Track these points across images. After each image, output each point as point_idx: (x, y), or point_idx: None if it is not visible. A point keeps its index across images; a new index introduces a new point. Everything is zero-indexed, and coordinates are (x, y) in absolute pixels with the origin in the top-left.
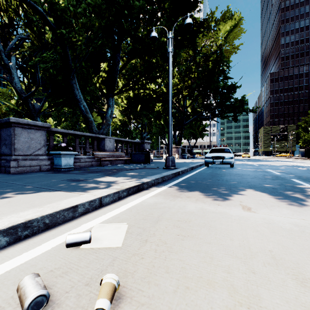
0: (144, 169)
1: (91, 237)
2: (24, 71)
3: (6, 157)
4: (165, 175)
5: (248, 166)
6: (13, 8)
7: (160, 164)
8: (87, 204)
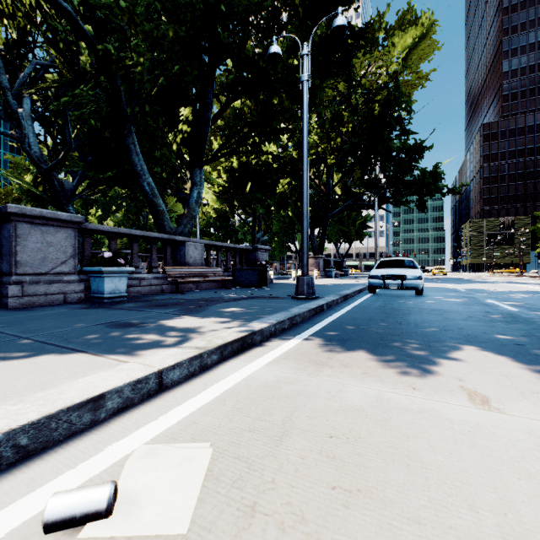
0: (257, 300)
1: (118, 494)
2: (46, 125)
3: (2, 278)
4: (296, 313)
5: (449, 292)
6: (25, 12)
7: (286, 289)
8: (129, 388)
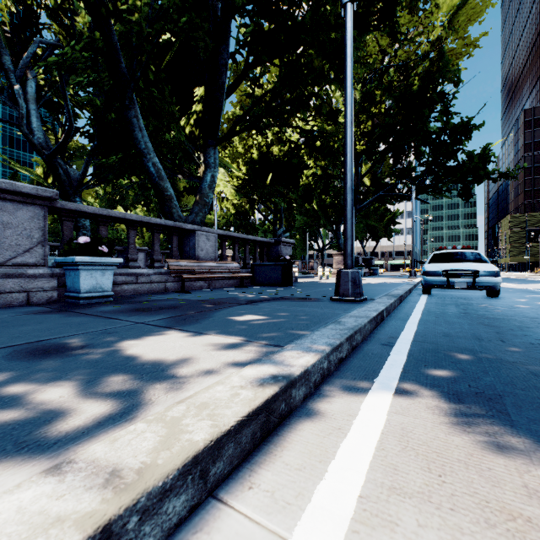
0: (283, 303)
1: None
2: (55, 112)
3: None
4: (355, 326)
5: (528, 294)
6: None
7: (317, 288)
8: None
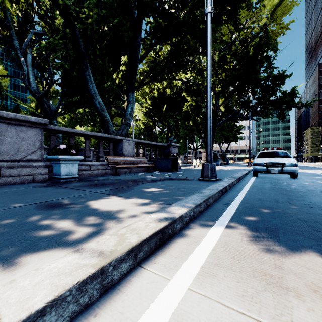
0: (172, 181)
1: None
2: (42, 71)
3: None
4: (209, 195)
5: (315, 176)
6: None
7: (191, 172)
8: None
